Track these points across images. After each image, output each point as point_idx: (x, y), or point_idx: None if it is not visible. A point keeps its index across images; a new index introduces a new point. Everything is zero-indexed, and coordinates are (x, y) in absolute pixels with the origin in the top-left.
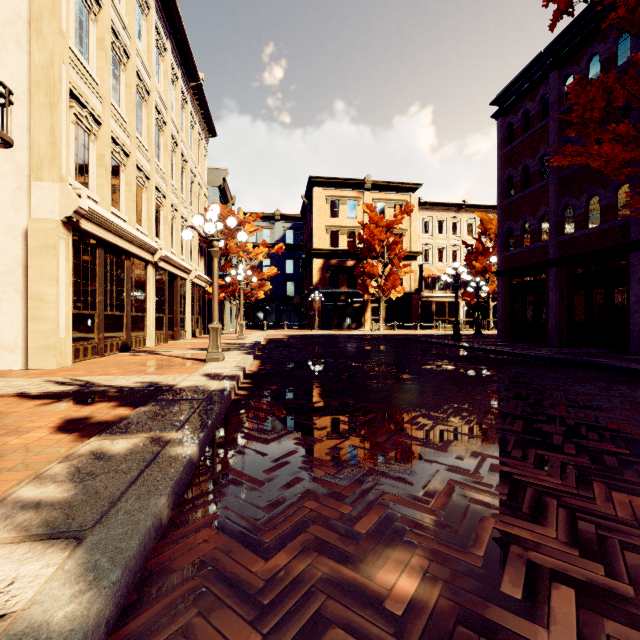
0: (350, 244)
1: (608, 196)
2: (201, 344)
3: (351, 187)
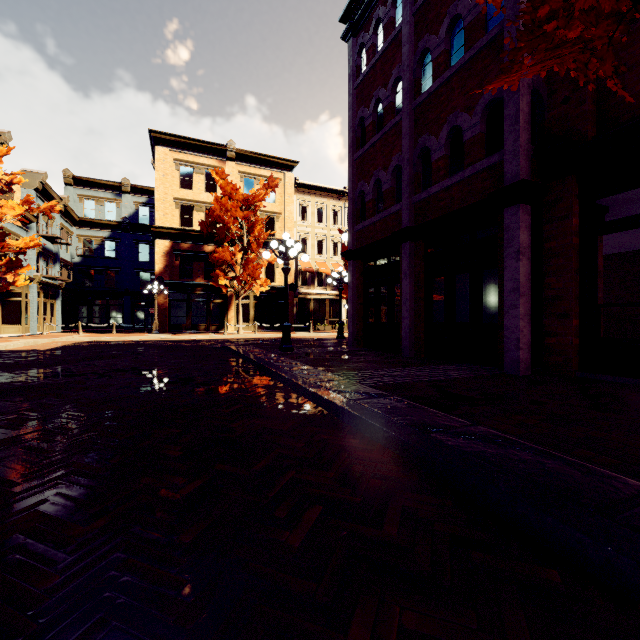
0: (202, 222)
1: (474, 122)
2: None
3: (210, 153)
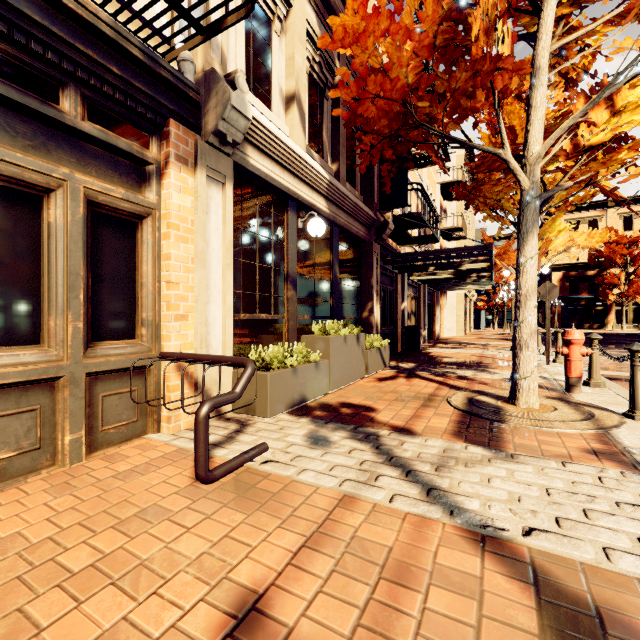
0: (590, 259)
1: None
2: (488, 333)
3: (592, 208)
